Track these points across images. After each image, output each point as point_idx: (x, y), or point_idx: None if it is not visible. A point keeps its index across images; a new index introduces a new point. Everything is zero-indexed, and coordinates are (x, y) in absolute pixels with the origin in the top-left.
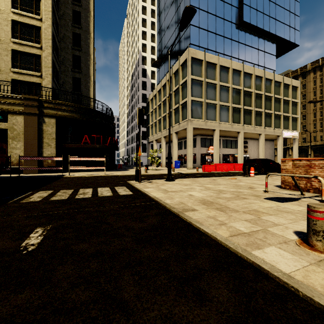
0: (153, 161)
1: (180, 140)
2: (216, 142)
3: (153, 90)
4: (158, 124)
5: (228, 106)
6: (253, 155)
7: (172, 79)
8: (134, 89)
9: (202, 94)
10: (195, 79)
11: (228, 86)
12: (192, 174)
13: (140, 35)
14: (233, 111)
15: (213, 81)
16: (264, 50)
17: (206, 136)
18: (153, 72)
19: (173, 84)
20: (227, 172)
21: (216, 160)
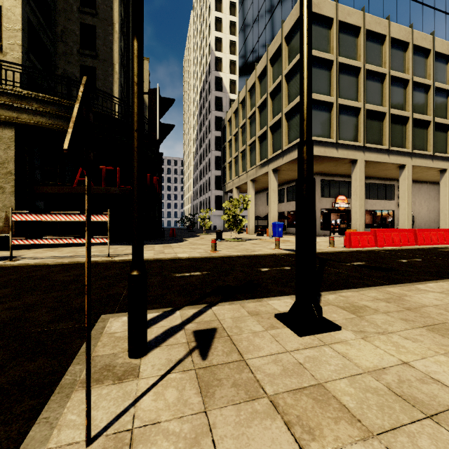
0: (232, 223)
1: (280, 187)
2: (358, 184)
3: (232, 103)
4: (241, 160)
5: (381, 112)
6: (419, 211)
7: (268, 70)
8: (203, 113)
9: (331, 89)
10: (317, 56)
11: (381, 73)
12: (335, 259)
13: (213, 24)
14: (392, 124)
15: (353, 62)
16: (444, 10)
17: (332, 177)
18: (232, 82)
19: (270, 80)
20: (410, 251)
21: (359, 221)
